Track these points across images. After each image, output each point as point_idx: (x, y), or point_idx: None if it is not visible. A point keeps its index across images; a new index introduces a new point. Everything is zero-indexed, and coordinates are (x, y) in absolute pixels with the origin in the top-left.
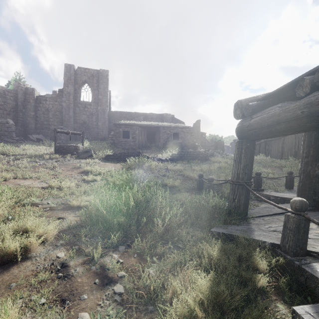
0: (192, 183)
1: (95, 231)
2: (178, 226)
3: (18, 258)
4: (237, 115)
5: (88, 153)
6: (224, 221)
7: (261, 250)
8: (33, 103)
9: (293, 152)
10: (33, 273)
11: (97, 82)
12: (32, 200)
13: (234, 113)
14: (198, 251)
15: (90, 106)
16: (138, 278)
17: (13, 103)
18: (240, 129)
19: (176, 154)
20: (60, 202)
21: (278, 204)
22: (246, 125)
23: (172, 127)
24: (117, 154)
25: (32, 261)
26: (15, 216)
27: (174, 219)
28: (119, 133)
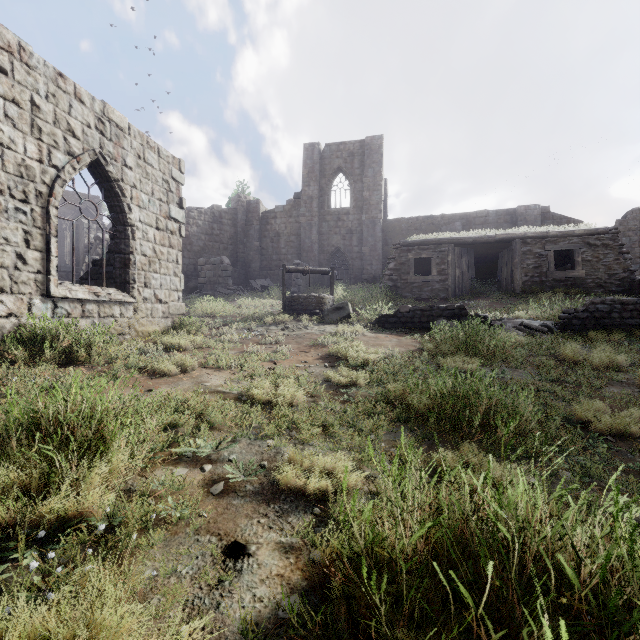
0: None
1: None
2: None
3: None
4: None
5: (341, 312)
6: None
7: None
8: (258, 226)
9: None
10: None
11: (360, 165)
12: (197, 445)
13: None
14: None
15: (347, 217)
16: None
17: (232, 231)
18: None
19: (578, 310)
20: (254, 466)
21: None
22: None
23: (552, 237)
24: (404, 312)
25: None
26: (127, 513)
27: None
28: (406, 264)
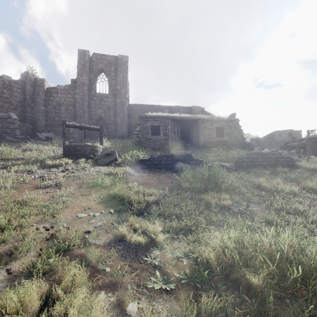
0: None
1: None
2: None
3: None
4: None
5: (111, 157)
6: None
7: None
8: (43, 96)
9: None
10: None
11: (115, 70)
12: None
13: None
14: None
15: (107, 99)
16: None
17: (21, 97)
18: None
19: (244, 157)
20: None
21: None
22: None
23: (215, 120)
24: (155, 158)
25: None
26: None
27: None
28: (146, 128)
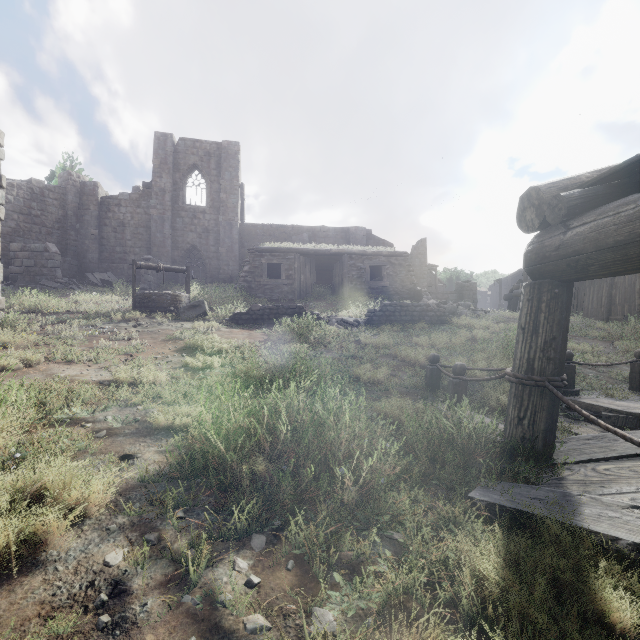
0: (414, 374)
1: (200, 490)
2: (391, 482)
3: (15, 565)
4: (527, 223)
5: (198, 310)
6: (497, 469)
7: (612, 565)
8: (96, 212)
9: (637, 305)
10: (39, 615)
11: (217, 167)
12: (74, 412)
13: (518, 218)
14: (443, 557)
15: (204, 216)
16: (296, 637)
17: (59, 213)
18: (538, 256)
19: (377, 310)
20: (131, 418)
21: (626, 431)
22: (553, 246)
23: (369, 255)
24: (255, 310)
25: (46, 575)
26: (31, 450)
27: (380, 466)
28: (260, 268)
